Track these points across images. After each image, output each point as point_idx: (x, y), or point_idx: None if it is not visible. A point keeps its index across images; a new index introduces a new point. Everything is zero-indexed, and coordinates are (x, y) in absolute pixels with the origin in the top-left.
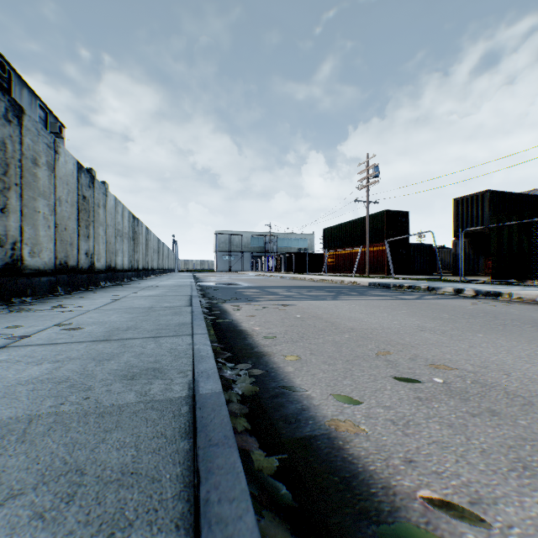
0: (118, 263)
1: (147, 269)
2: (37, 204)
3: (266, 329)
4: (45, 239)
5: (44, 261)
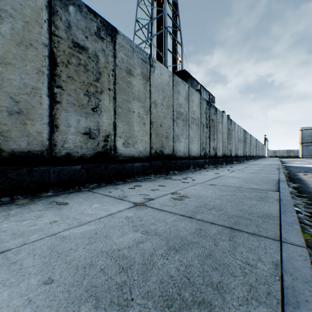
0: (238, 153)
1: (250, 156)
2: (219, 136)
3: None
4: (220, 146)
5: (220, 153)
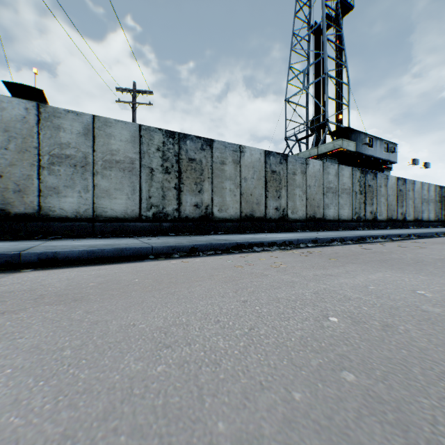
0: (422, 217)
1: None
2: (380, 199)
3: None
4: (383, 210)
5: (382, 217)
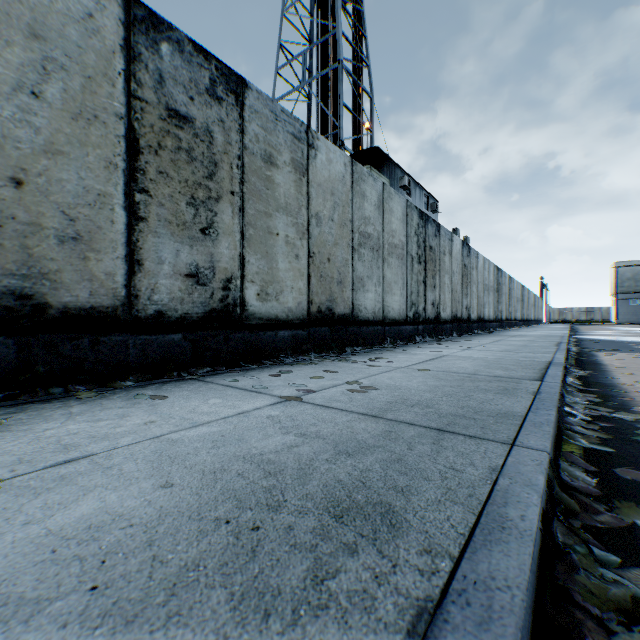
0: (484, 314)
1: (509, 320)
2: (444, 279)
3: (623, 365)
4: (447, 300)
5: (447, 314)
